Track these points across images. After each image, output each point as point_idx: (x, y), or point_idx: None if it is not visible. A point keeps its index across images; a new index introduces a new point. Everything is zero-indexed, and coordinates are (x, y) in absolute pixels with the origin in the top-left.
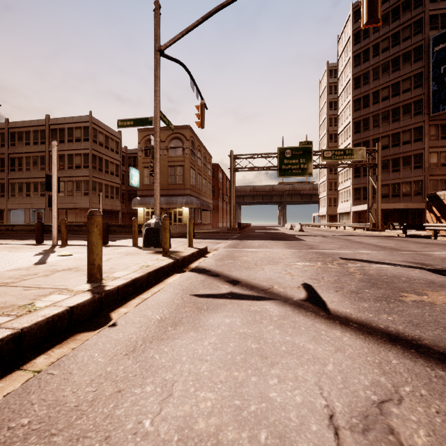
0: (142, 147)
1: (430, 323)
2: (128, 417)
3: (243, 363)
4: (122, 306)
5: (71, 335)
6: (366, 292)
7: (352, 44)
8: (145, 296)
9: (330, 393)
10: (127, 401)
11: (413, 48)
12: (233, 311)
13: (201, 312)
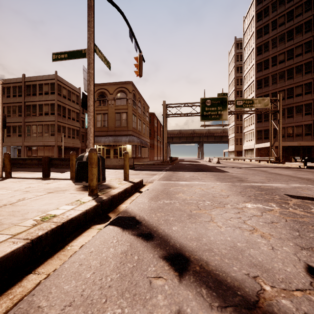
0: (95, 98)
1: None
2: None
3: None
4: None
5: None
6: None
7: (256, 21)
8: None
9: None
10: None
11: (304, 22)
12: None
13: None
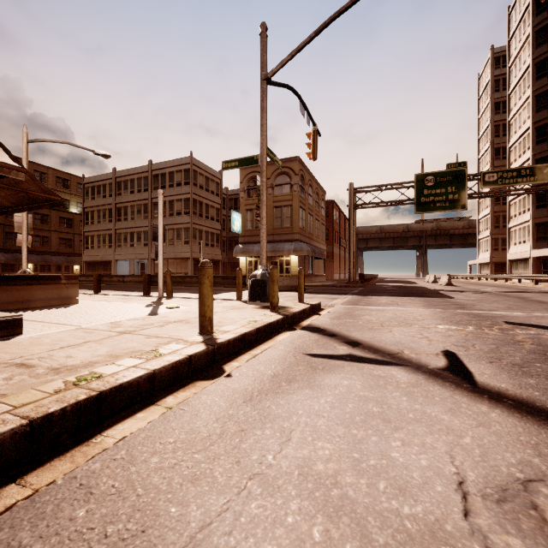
0: (244, 187)
1: None
2: (253, 450)
3: (363, 423)
4: (233, 360)
5: (191, 382)
6: (537, 366)
7: (533, 14)
8: (255, 352)
9: (463, 463)
10: (250, 438)
11: None
12: (352, 374)
13: (315, 372)
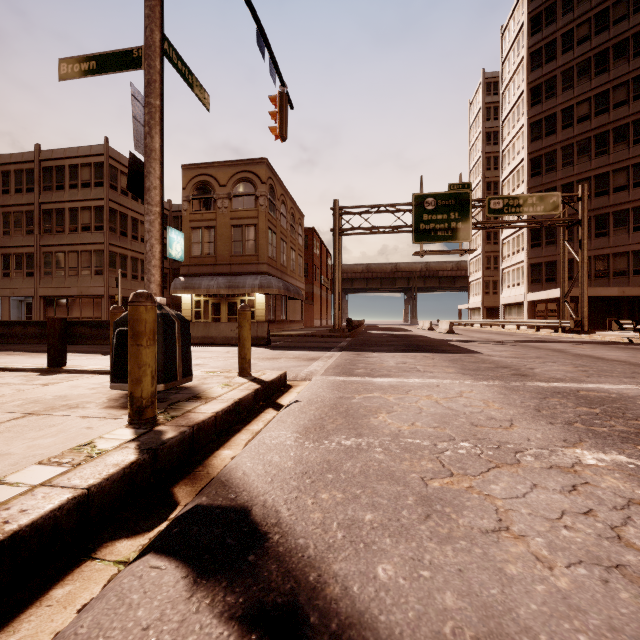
0: (189, 195)
1: None
2: None
3: None
4: None
5: None
6: None
7: (528, 34)
8: None
9: None
10: None
11: (632, 34)
12: None
13: None
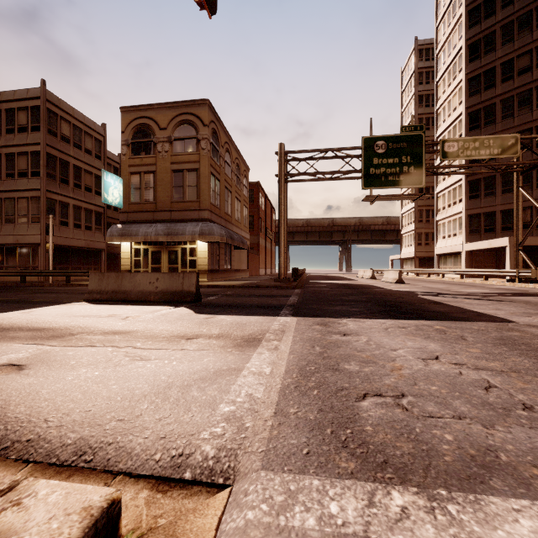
0: (128, 139)
1: None
2: None
3: None
4: None
5: None
6: None
7: None
8: None
9: None
10: None
11: None
12: None
13: None
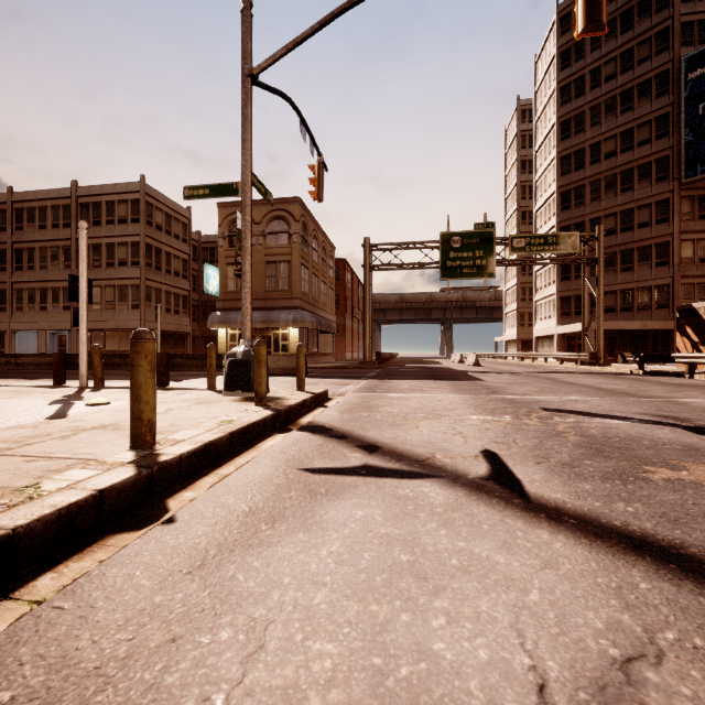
0: (224, 232)
1: (697, 517)
2: (186, 688)
3: (387, 588)
4: (186, 489)
5: (99, 538)
6: (588, 464)
7: (558, 68)
8: (226, 471)
9: (537, 643)
10: (185, 658)
11: (655, 75)
12: (370, 497)
13: (316, 499)
